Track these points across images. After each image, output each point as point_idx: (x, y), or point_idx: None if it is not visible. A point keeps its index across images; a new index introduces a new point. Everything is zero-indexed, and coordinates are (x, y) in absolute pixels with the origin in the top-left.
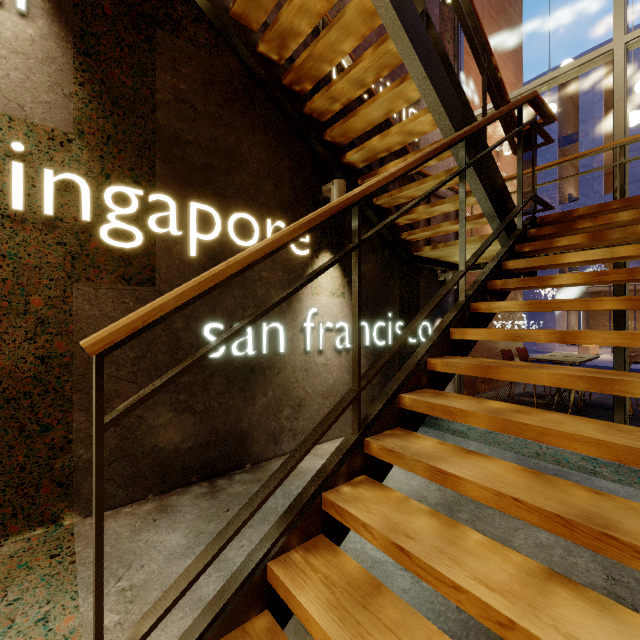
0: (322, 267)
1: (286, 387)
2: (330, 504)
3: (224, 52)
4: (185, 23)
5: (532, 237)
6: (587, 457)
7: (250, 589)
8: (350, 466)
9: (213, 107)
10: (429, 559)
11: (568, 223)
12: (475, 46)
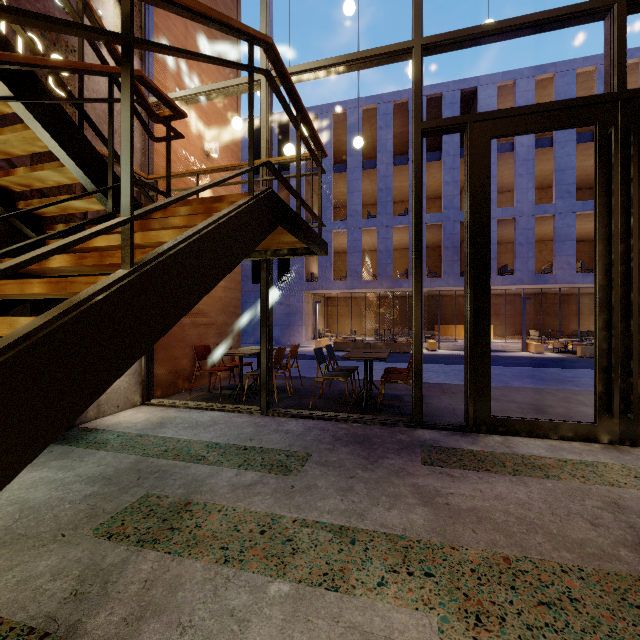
0: None
1: None
2: None
3: None
4: None
5: None
6: (213, 443)
7: None
8: None
9: None
10: None
11: None
12: None
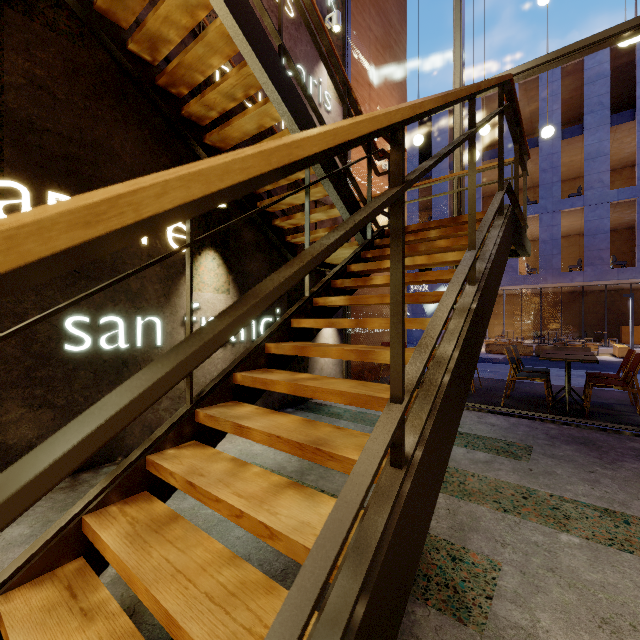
0: (149, 262)
1: None
2: (151, 463)
3: (91, 43)
4: (42, 7)
5: (378, 246)
6: None
7: (62, 539)
8: (179, 433)
9: (77, 97)
10: (208, 486)
11: None
12: (335, 80)
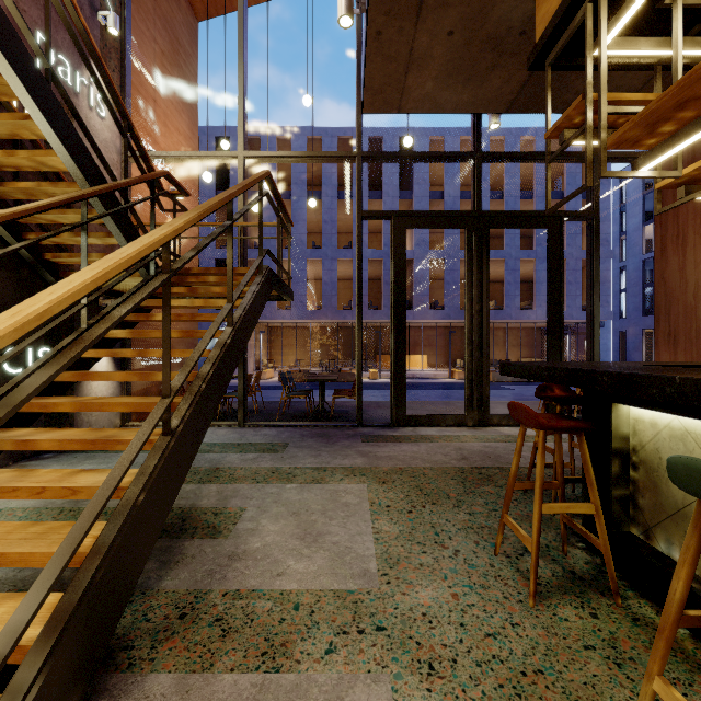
0: None
1: None
2: None
3: None
4: None
5: None
6: (211, 444)
7: None
8: None
9: None
10: None
11: (183, 277)
12: (115, 114)
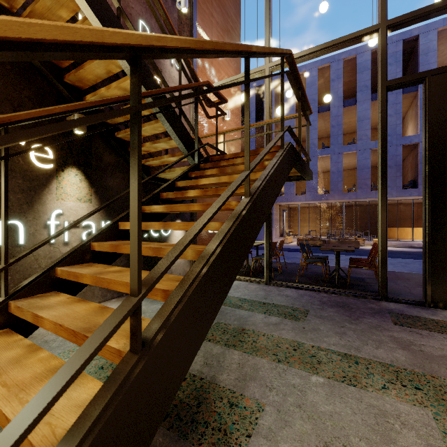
0: None
1: (27, 272)
2: None
3: None
4: None
5: (203, 169)
6: (242, 298)
7: None
8: None
9: None
10: None
11: (217, 162)
12: None
